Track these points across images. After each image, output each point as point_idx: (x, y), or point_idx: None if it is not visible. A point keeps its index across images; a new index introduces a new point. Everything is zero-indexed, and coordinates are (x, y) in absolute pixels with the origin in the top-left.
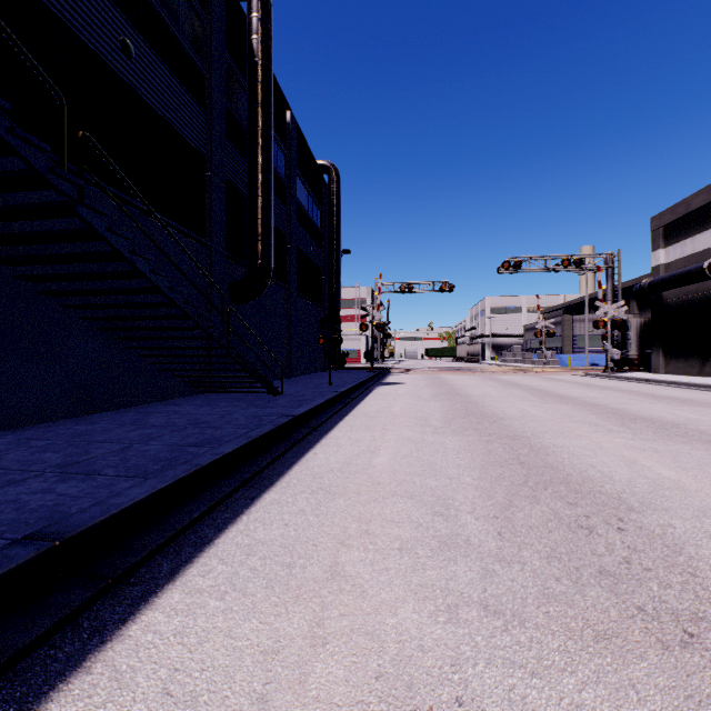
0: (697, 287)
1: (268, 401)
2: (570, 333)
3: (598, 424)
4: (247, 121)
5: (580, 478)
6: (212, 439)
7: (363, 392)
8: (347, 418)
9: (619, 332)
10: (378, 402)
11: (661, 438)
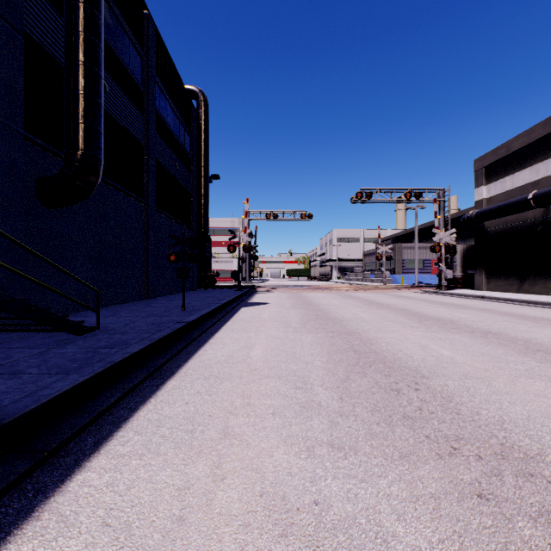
0: (516, 217)
1: (43, 351)
2: (400, 258)
3: None
4: None
5: None
6: None
7: (222, 318)
8: (167, 385)
9: (449, 256)
10: (235, 337)
11: None
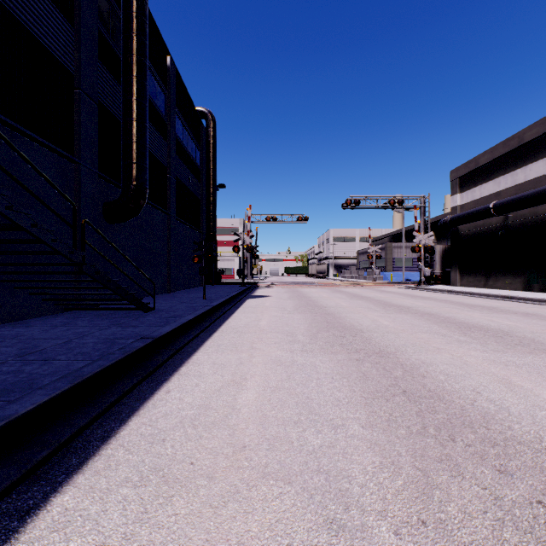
0: (483, 222)
1: (135, 319)
2: (391, 256)
3: (445, 334)
4: (121, 48)
5: (478, 414)
6: (23, 382)
7: (234, 305)
8: (215, 335)
9: (429, 255)
10: (247, 315)
11: (507, 348)
